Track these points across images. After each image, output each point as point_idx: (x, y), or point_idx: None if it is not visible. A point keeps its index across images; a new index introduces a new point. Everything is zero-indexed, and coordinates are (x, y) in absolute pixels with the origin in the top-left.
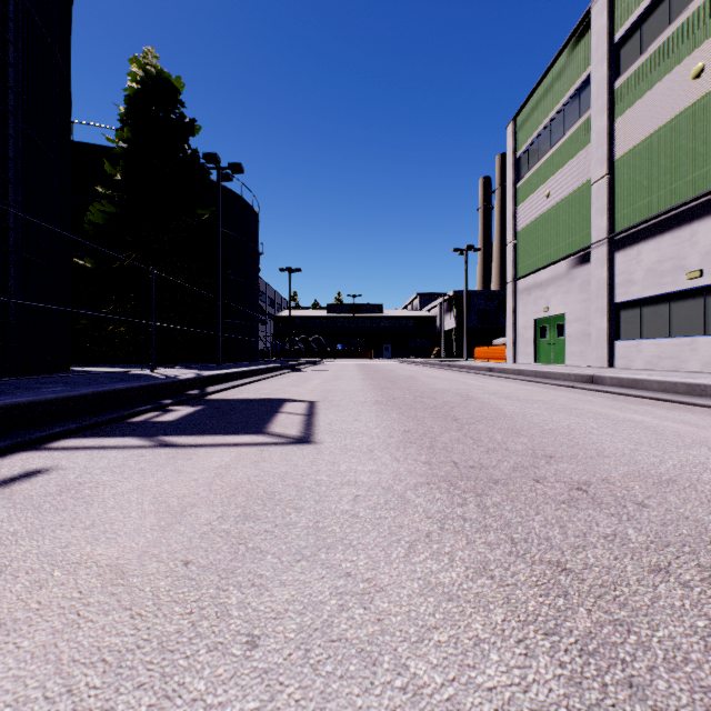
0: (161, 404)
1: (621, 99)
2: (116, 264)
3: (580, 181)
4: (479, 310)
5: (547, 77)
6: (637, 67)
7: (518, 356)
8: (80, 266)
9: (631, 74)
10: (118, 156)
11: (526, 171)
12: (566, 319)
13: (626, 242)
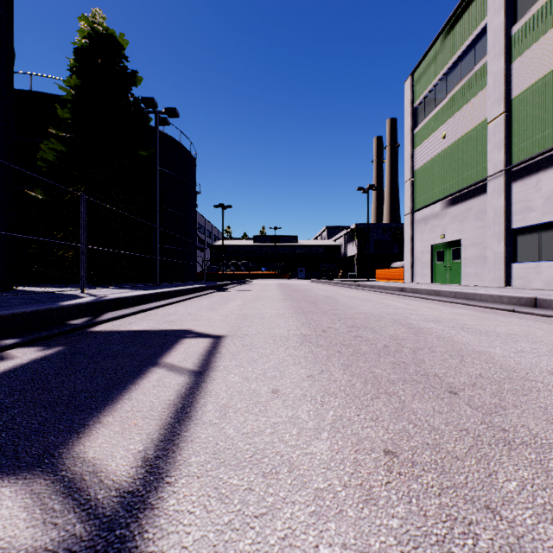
0: None
1: (519, 42)
2: (67, 197)
3: (476, 121)
4: (376, 240)
5: (443, 33)
6: (535, 10)
7: (415, 276)
8: (32, 197)
9: (529, 18)
10: (68, 101)
11: (422, 118)
12: (461, 244)
13: (523, 173)
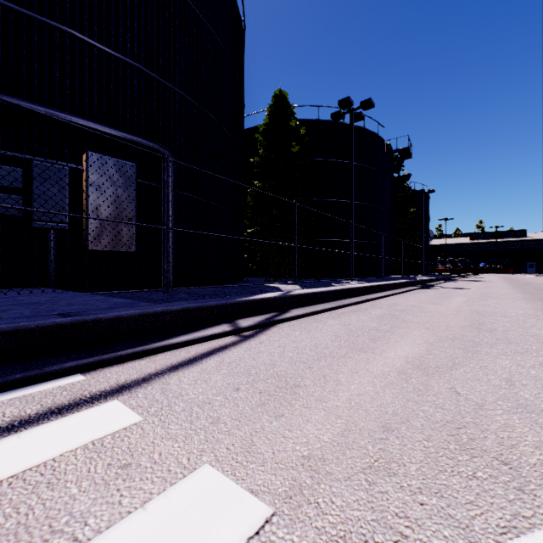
0: (455, 279)
1: None
2: None
3: None
4: None
5: None
6: None
7: None
8: None
9: None
10: None
11: None
12: None
13: None
